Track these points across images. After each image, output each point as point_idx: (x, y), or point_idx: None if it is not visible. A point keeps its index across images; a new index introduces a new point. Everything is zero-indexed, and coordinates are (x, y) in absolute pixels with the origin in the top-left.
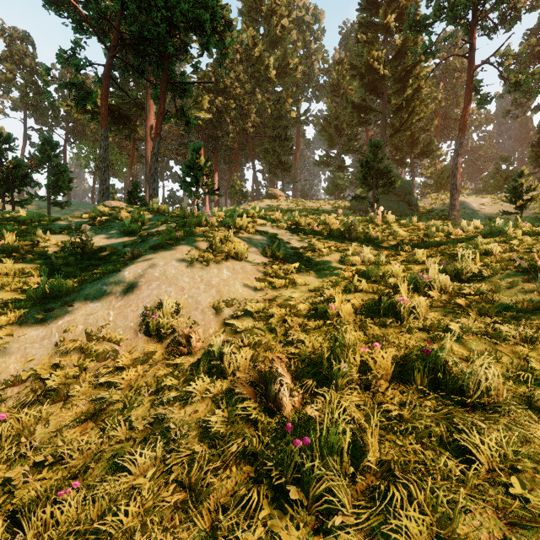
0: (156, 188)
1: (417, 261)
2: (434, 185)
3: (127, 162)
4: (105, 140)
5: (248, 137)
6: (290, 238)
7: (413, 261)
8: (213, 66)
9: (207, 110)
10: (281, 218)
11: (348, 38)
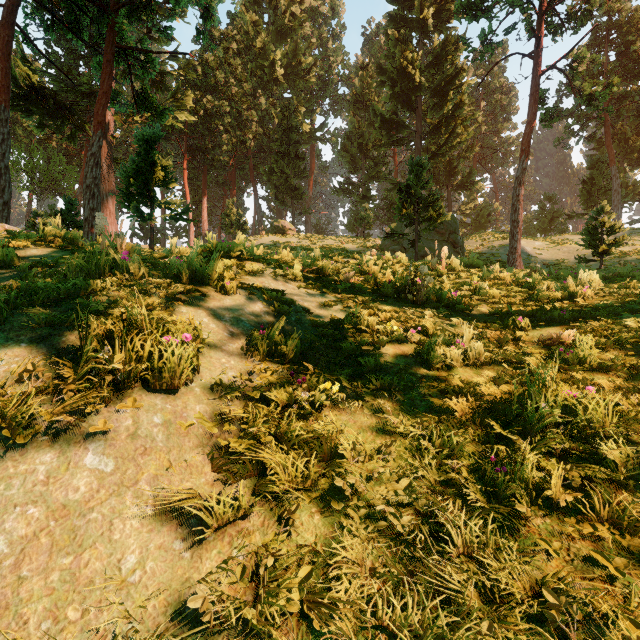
0: (96, 208)
1: (584, 364)
2: (473, 224)
3: (78, 176)
4: (3, 125)
5: (248, 152)
6: (309, 300)
7: (575, 361)
8: (201, 54)
9: (191, 111)
10: (291, 259)
11: (372, 41)
